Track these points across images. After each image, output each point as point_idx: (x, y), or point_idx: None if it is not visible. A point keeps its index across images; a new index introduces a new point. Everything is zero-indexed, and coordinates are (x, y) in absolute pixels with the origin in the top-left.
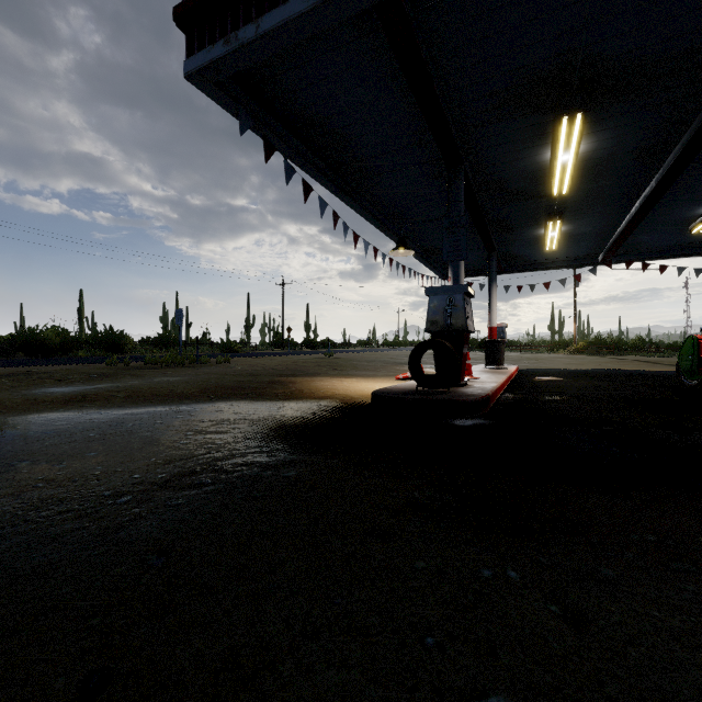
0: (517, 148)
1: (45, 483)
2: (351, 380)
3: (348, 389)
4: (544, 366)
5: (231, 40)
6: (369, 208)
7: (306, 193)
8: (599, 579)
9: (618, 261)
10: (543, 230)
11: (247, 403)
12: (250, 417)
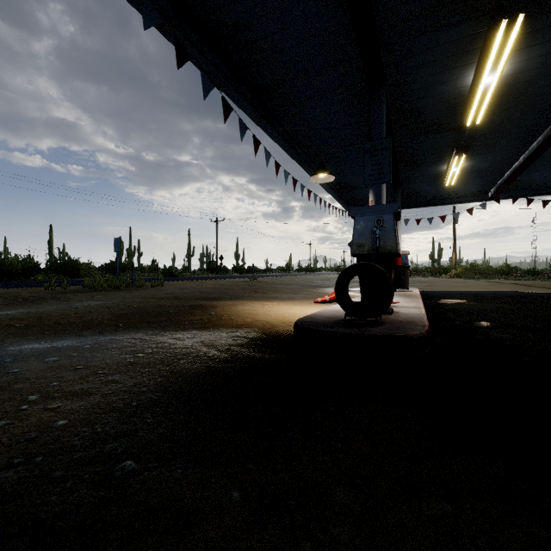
0: (440, 69)
1: None
2: (272, 303)
3: (268, 314)
4: (438, 289)
5: None
6: (288, 141)
7: (225, 112)
8: None
9: (505, 197)
10: (446, 166)
11: (154, 334)
12: (144, 358)
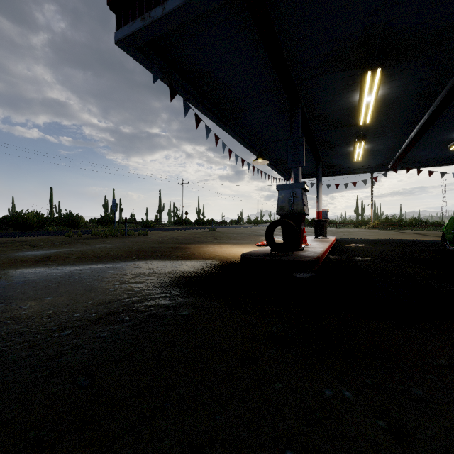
0: (336, 93)
1: (12, 320)
2: (227, 246)
3: (224, 252)
4: (353, 237)
5: (146, 17)
6: (238, 133)
7: (197, 122)
8: (412, 398)
9: (401, 168)
10: (353, 148)
11: (157, 261)
12: (159, 271)
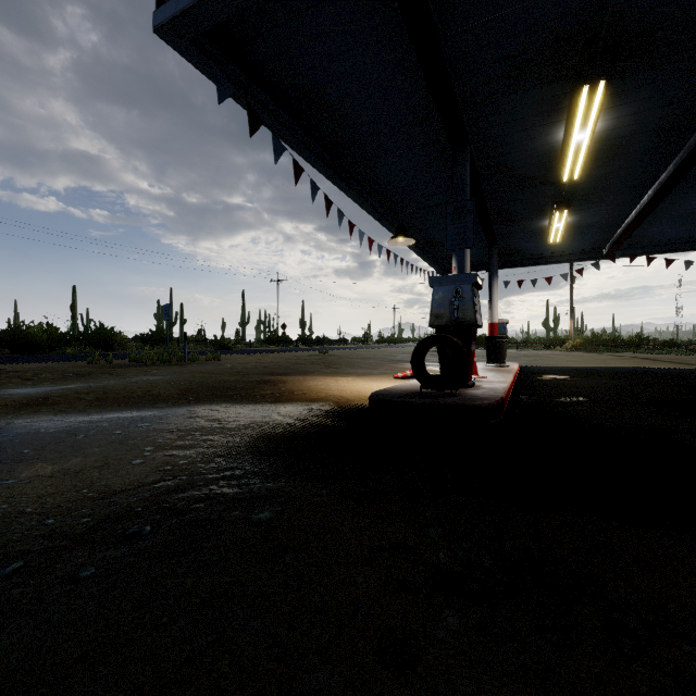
0: (528, 126)
1: None
2: (346, 379)
3: (343, 390)
4: (545, 364)
5: None
6: (365, 196)
7: (297, 174)
8: None
9: (622, 255)
10: (548, 222)
11: (229, 406)
12: (229, 425)
